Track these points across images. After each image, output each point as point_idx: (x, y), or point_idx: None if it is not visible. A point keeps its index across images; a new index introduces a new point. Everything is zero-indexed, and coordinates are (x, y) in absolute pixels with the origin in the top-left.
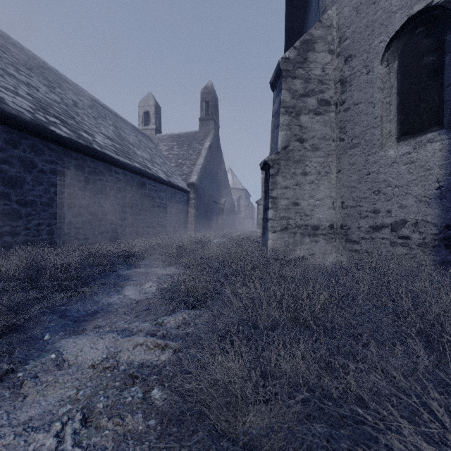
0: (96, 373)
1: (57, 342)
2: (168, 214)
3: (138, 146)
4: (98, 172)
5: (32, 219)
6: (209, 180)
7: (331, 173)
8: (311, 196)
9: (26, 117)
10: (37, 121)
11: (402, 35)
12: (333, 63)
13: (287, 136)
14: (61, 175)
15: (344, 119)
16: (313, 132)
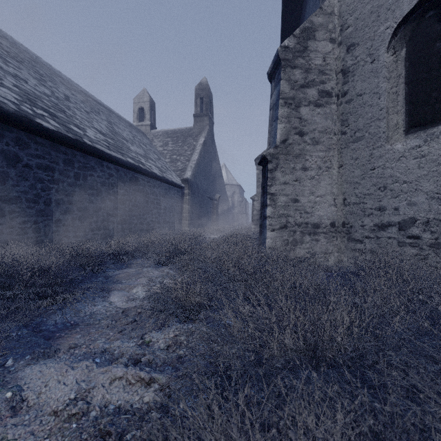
0: (58, 424)
1: (20, 371)
2: (162, 210)
3: (132, 141)
4: (89, 167)
5: (17, 216)
6: (204, 175)
7: (332, 168)
8: (312, 193)
9: (9, 108)
10: (22, 113)
11: (410, 20)
12: (335, 53)
13: (286, 129)
14: (49, 170)
15: (347, 111)
16: (313, 124)
